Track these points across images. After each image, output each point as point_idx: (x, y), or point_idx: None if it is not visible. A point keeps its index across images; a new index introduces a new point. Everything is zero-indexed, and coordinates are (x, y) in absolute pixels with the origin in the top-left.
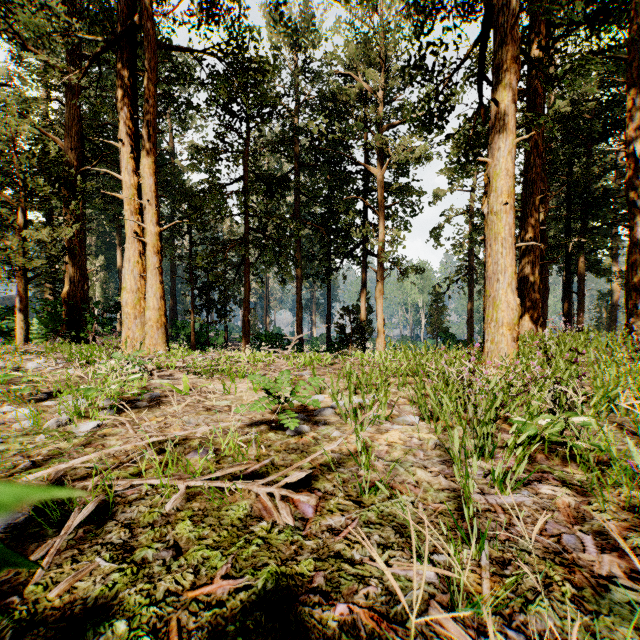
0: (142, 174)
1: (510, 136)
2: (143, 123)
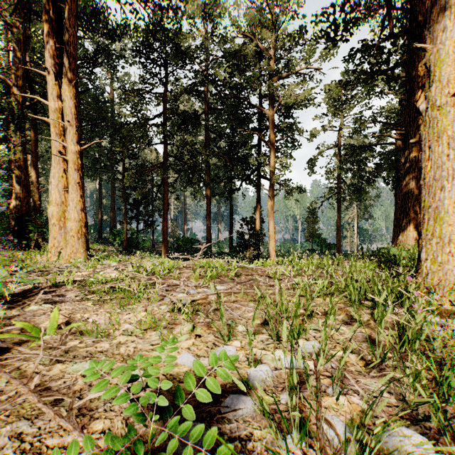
0: (63, 98)
1: None
2: (64, 51)
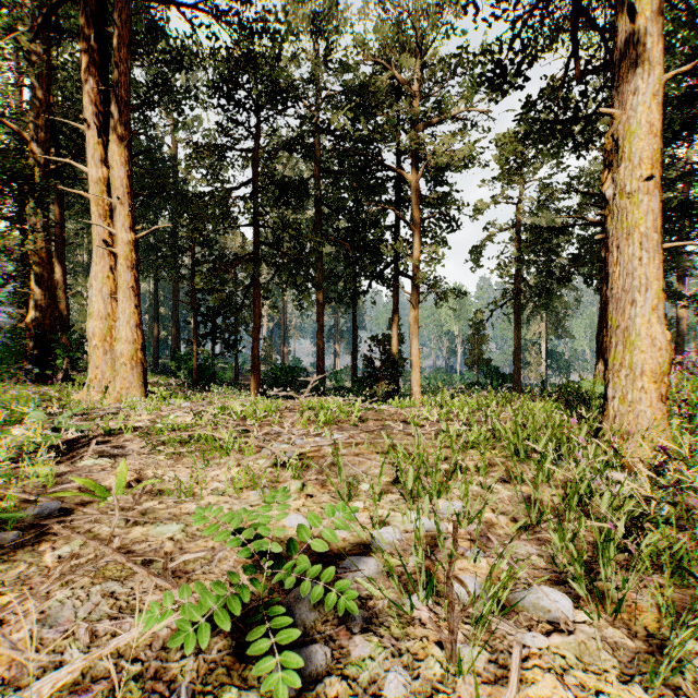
0: (111, 163)
1: (656, 69)
2: (112, 96)
